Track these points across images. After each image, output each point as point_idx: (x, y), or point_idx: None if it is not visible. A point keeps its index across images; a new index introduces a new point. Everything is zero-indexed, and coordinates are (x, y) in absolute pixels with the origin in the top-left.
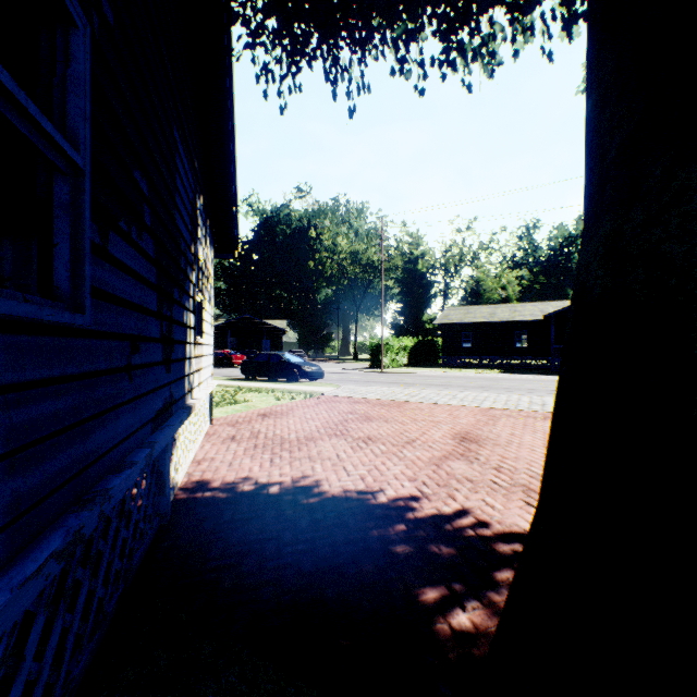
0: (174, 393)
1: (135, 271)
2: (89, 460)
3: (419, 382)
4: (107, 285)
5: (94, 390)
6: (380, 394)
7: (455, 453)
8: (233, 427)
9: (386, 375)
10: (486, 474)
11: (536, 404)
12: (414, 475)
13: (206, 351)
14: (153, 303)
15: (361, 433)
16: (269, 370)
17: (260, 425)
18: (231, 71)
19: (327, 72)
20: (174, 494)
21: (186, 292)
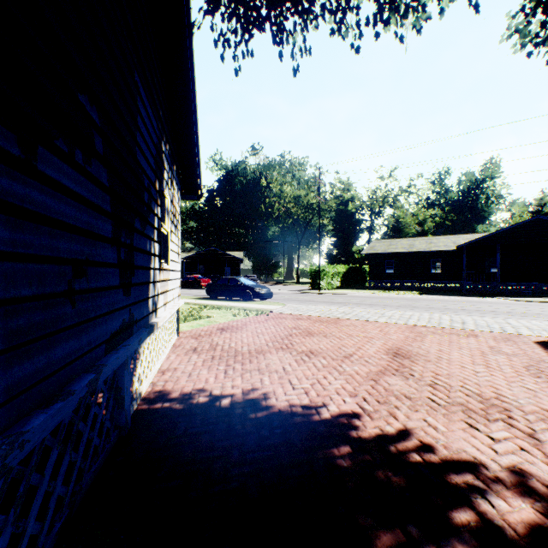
0: (135, 314)
1: (81, 195)
2: (1, 399)
3: (351, 302)
4: (33, 204)
5: (9, 319)
6: (319, 312)
7: (390, 368)
8: (196, 340)
9: (323, 295)
10: (422, 391)
11: (456, 322)
12: (354, 390)
13: (172, 275)
14: (106, 229)
15: (303, 347)
16: (228, 291)
17: (218, 338)
18: (190, 29)
19: (274, 35)
20: (137, 404)
21: (150, 223)
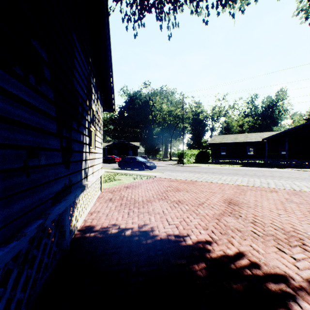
0: (73, 180)
1: (33, 105)
2: None
3: (201, 171)
4: None
5: None
6: (183, 177)
7: (227, 212)
8: (111, 193)
9: (185, 167)
10: (247, 226)
11: (264, 183)
12: (206, 225)
13: (97, 156)
14: (52, 127)
15: (174, 198)
16: (131, 165)
17: (124, 192)
18: (107, 9)
19: (157, 14)
20: (75, 234)
21: (83, 125)
